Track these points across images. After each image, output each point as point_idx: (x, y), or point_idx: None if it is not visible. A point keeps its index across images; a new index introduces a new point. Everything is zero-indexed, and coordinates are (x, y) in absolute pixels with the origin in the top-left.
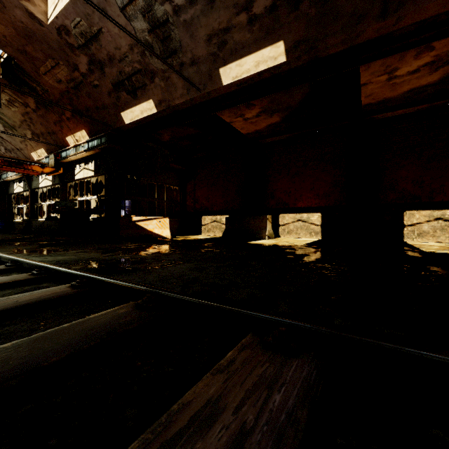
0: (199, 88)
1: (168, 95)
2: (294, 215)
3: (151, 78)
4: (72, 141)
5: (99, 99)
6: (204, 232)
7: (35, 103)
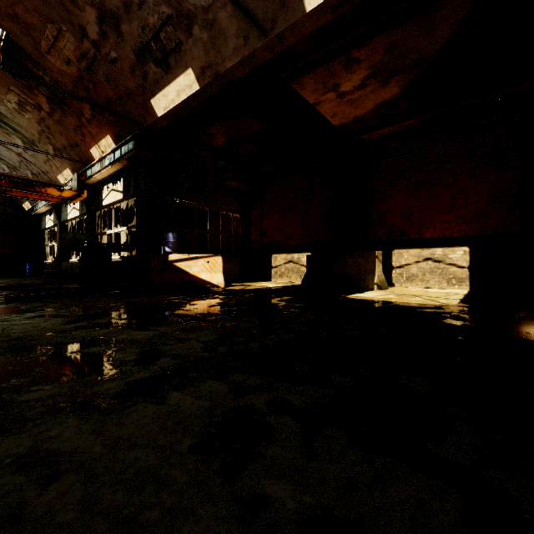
0: (264, 28)
1: (214, 55)
2: (418, 251)
3: (188, 28)
4: (97, 154)
5: (120, 82)
6: (275, 277)
7: (48, 103)
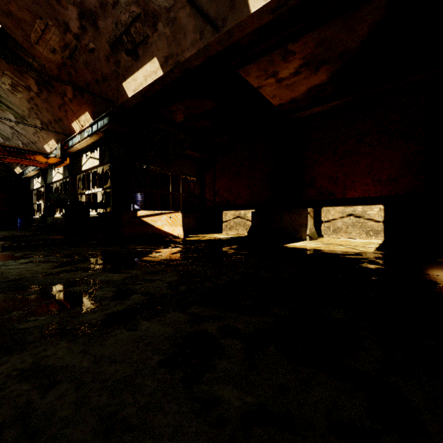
0: (216, 25)
1: (175, 47)
2: (342, 208)
3: (153, 24)
4: (78, 127)
5: (97, 68)
6: (225, 230)
7: (36, 85)
